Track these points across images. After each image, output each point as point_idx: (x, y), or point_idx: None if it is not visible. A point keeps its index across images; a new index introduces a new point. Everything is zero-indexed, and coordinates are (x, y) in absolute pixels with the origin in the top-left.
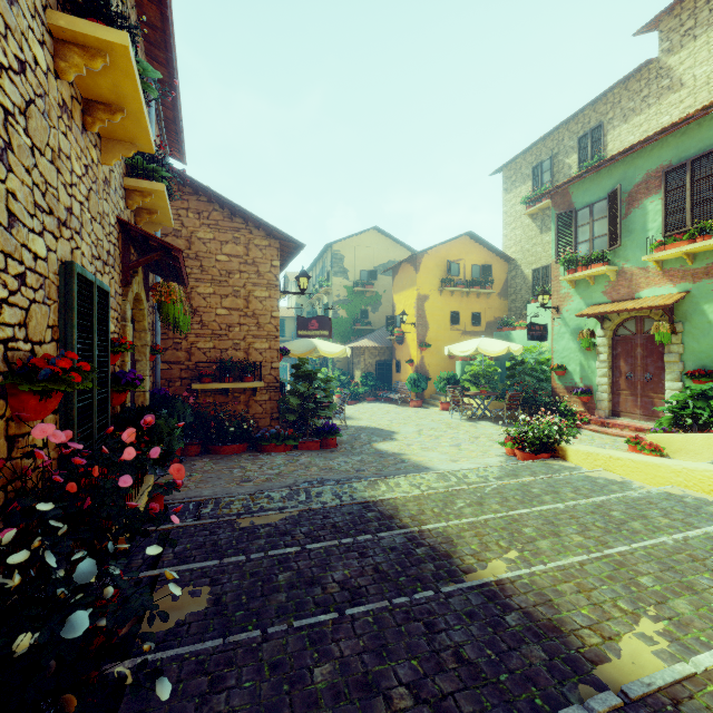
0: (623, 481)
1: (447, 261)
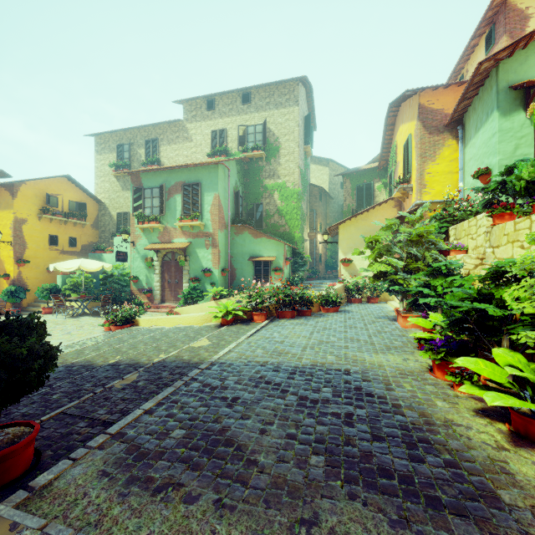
0: (162, 328)
1: (47, 194)
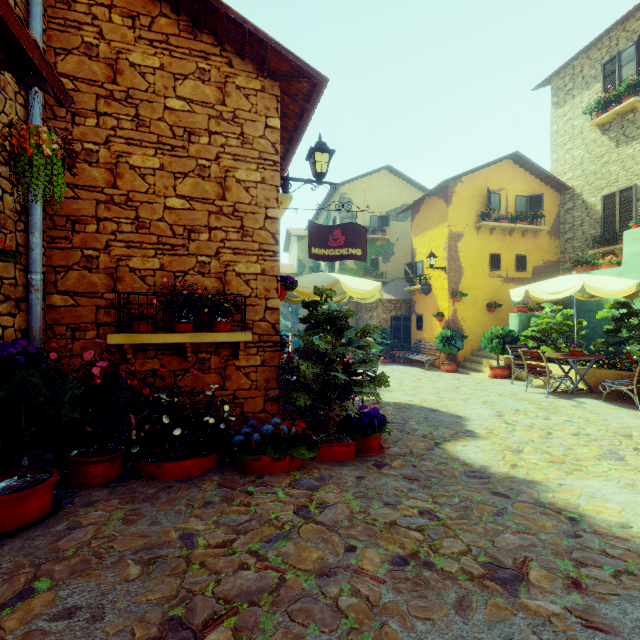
0: None
1: (487, 189)
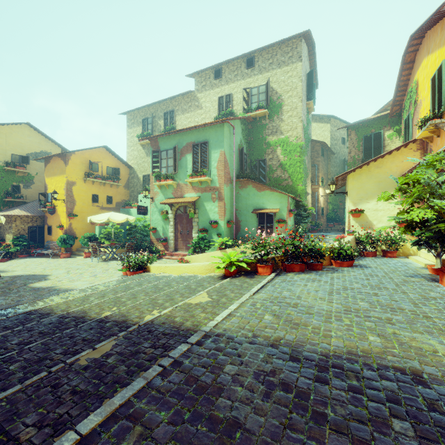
0: (169, 275)
1: (90, 161)
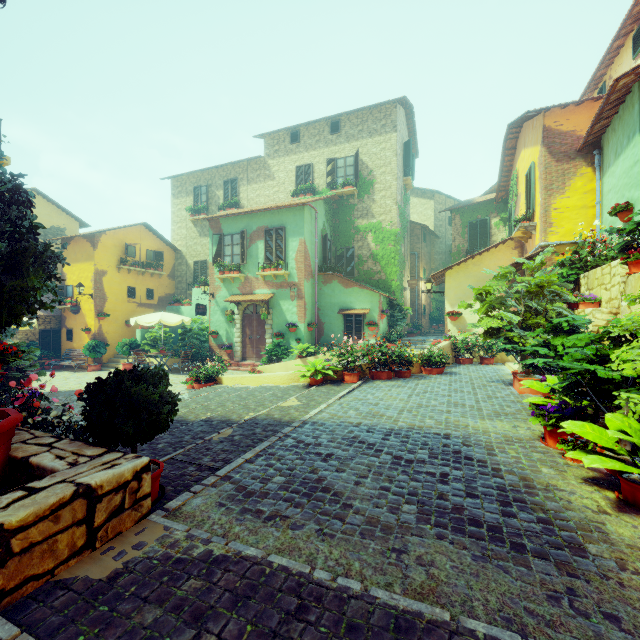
0: (247, 387)
1: (125, 244)
